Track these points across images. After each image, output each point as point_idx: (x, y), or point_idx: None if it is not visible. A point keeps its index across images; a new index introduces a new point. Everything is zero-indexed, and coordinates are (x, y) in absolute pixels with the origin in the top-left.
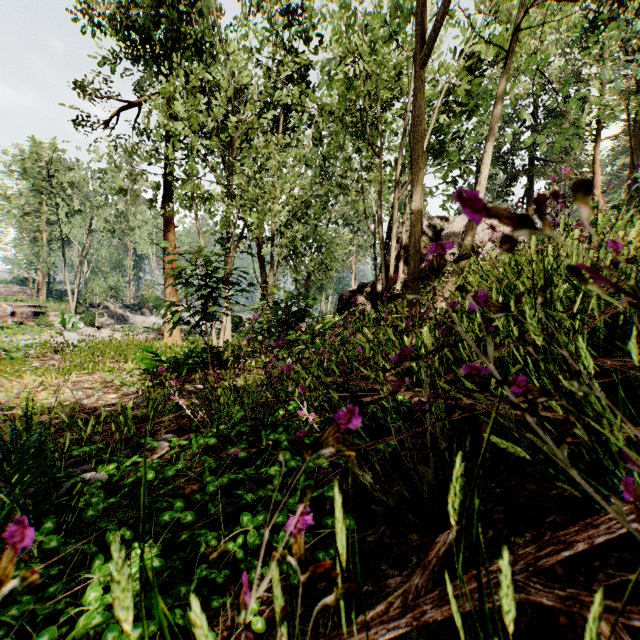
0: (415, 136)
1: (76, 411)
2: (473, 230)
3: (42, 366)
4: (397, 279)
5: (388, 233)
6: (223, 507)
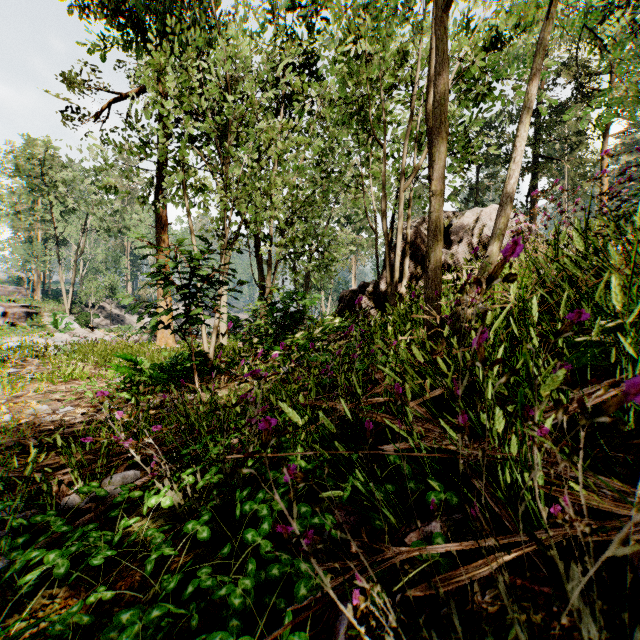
0: (438, 98)
1: (27, 434)
2: (505, 216)
3: (19, 372)
4: (403, 278)
5: (391, 230)
6: (164, 635)
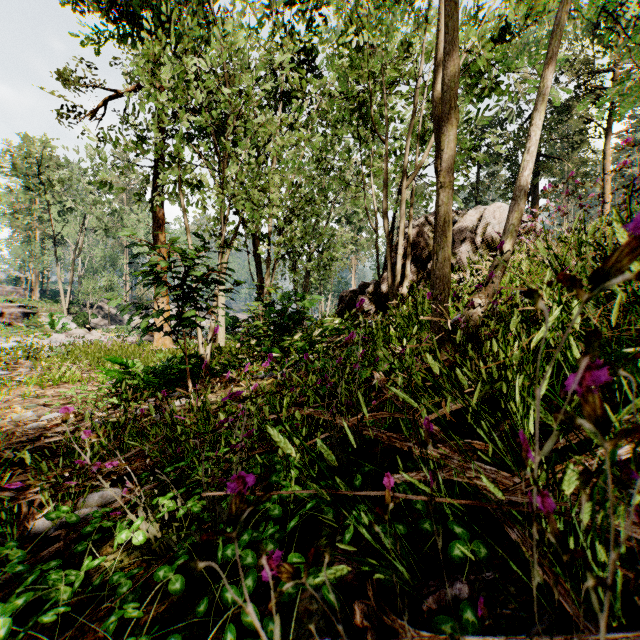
0: (447, 81)
1: (4, 445)
2: (518, 211)
3: (9, 374)
4: (404, 278)
5: (392, 229)
6: None
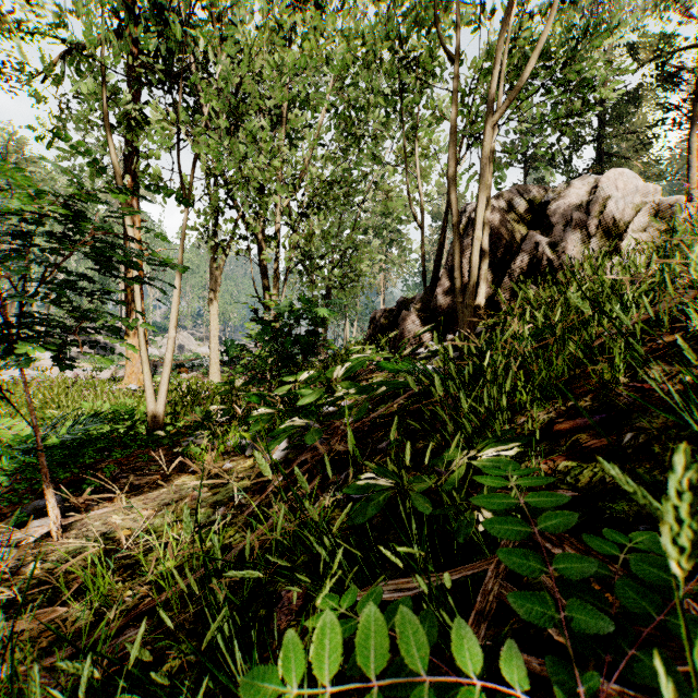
0: None
1: None
2: None
3: None
4: (479, 280)
5: (446, 221)
6: None
